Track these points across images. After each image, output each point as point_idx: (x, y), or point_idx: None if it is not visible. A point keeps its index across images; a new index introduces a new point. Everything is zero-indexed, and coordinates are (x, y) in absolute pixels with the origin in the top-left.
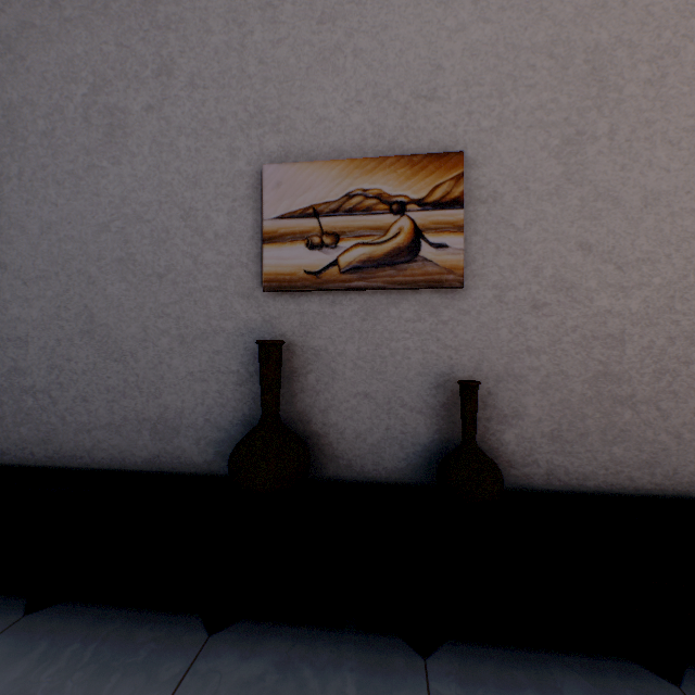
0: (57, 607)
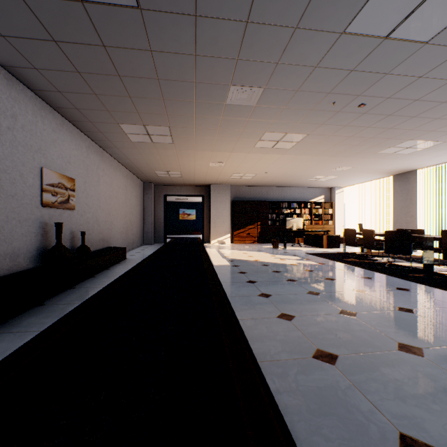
0: (46, 302)
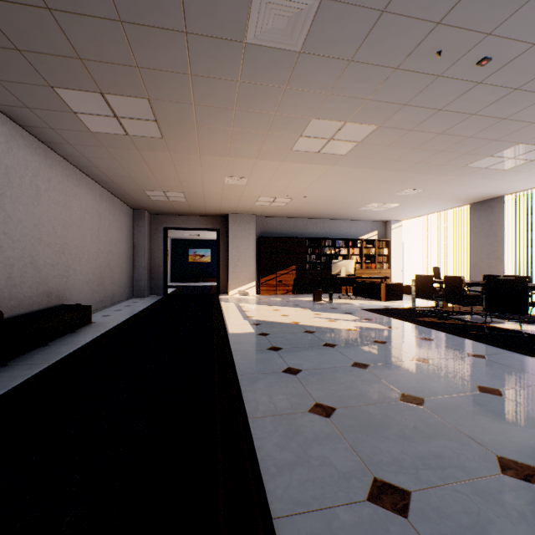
0: None
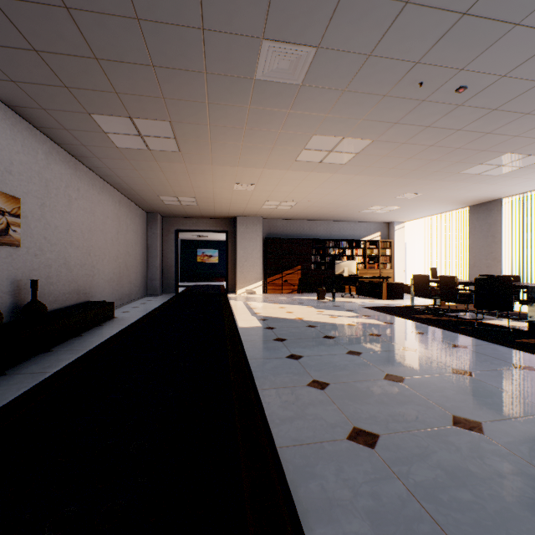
0: None
